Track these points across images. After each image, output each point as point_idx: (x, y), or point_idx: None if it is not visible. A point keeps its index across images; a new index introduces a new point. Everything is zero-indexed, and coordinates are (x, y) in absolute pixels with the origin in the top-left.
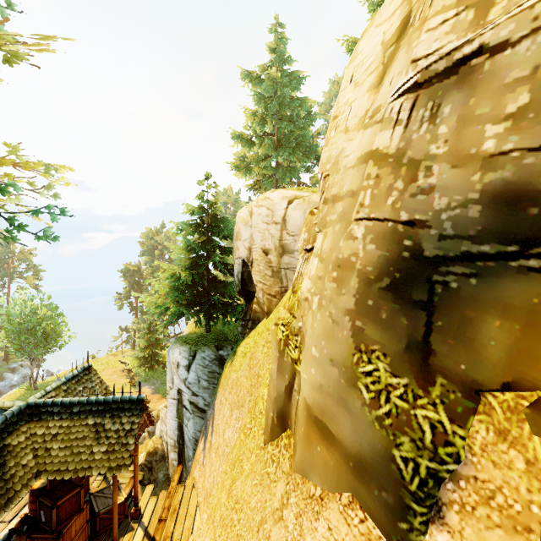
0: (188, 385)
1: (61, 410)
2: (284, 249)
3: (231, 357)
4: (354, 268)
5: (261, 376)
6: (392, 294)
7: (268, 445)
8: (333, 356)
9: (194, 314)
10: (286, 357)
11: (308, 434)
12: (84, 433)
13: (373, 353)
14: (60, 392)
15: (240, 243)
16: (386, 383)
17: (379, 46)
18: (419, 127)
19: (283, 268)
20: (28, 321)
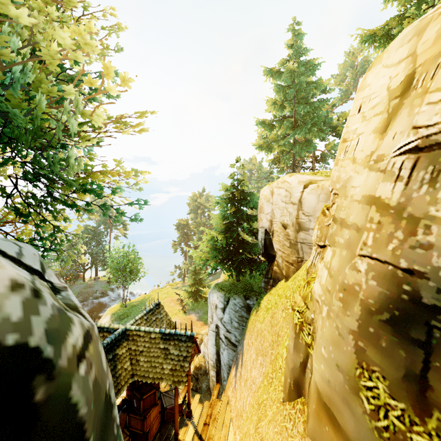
0: (223, 323)
1: (144, 335)
2: (300, 227)
3: (256, 307)
4: (357, 296)
5: (280, 336)
6: (391, 328)
7: (286, 404)
8: (339, 363)
9: (228, 269)
10: (300, 339)
11: (319, 413)
12: (158, 353)
13: (373, 373)
14: (143, 320)
15: (263, 215)
16: (385, 401)
17: (385, 90)
18: (419, 187)
19: (299, 242)
20: (122, 262)
